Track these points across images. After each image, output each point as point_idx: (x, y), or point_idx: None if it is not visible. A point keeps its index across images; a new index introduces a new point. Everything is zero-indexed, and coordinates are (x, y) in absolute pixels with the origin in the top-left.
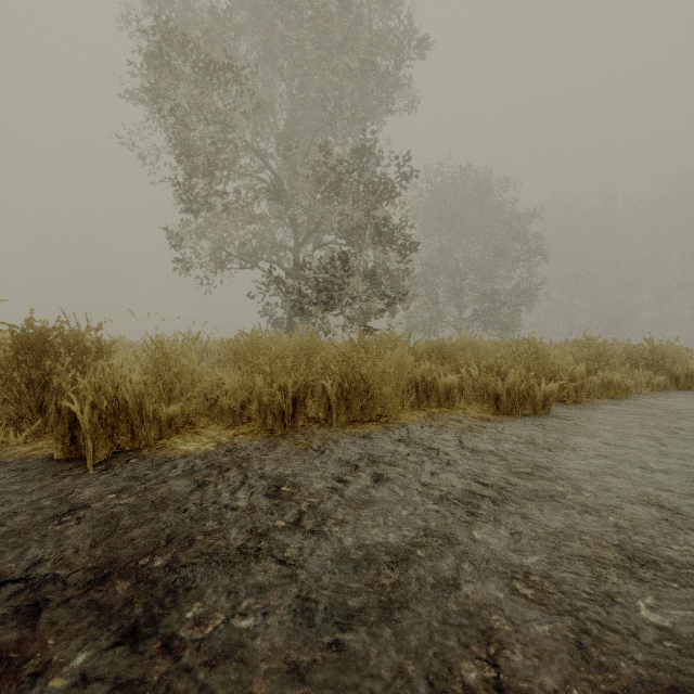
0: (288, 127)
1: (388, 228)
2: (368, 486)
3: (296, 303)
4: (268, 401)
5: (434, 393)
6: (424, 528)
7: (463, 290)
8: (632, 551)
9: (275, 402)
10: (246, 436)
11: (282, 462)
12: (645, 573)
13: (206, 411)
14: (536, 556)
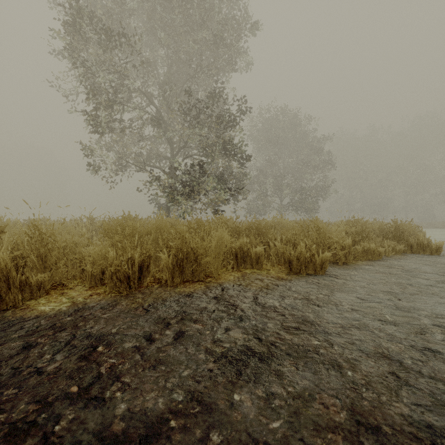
0: (166, 77)
1: (231, 145)
2: (168, 344)
3: (169, 194)
4: (114, 270)
5: (248, 258)
6: (194, 390)
7: (283, 186)
8: (360, 412)
9: (121, 270)
10: (98, 296)
11: (112, 321)
12: (367, 439)
13: (81, 274)
14: (278, 421)
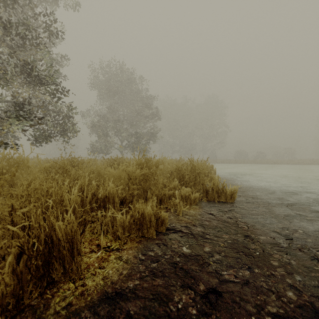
0: None
1: (31, 67)
2: None
3: None
4: None
5: None
6: None
7: (121, 130)
8: None
9: None
10: None
11: None
12: None
13: None
14: None
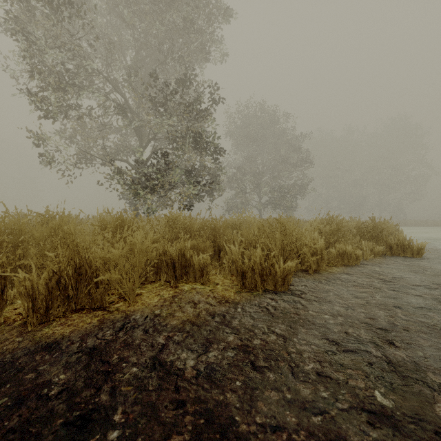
0: (133, 63)
1: (202, 137)
2: None
3: (132, 189)
4: None
5: (191, 269)
6: None
7: (261, 184)
8: None
9: None
10: None
11: None
12: None
13: None
14: None
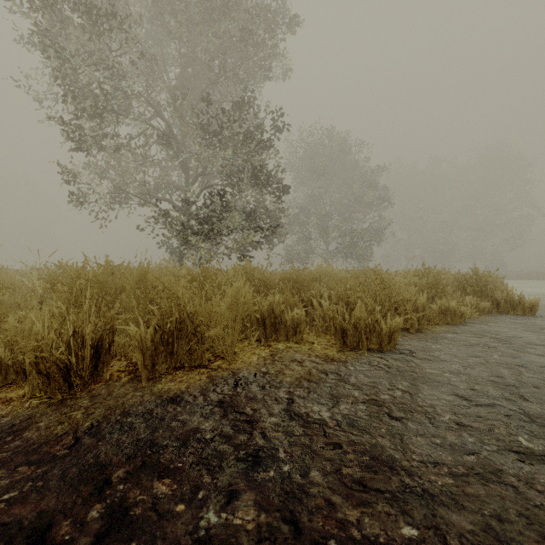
0: (179, 82)
1: (263, 172)
2: None
3: (181, 235)
4: (33, 359)
5: (282, 326)
6: None
7: (329, 228)
8: None
9: (51, 358)
10: (5, 406)
11: None
12: None
13: None
14: None
